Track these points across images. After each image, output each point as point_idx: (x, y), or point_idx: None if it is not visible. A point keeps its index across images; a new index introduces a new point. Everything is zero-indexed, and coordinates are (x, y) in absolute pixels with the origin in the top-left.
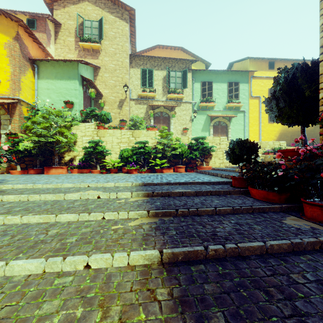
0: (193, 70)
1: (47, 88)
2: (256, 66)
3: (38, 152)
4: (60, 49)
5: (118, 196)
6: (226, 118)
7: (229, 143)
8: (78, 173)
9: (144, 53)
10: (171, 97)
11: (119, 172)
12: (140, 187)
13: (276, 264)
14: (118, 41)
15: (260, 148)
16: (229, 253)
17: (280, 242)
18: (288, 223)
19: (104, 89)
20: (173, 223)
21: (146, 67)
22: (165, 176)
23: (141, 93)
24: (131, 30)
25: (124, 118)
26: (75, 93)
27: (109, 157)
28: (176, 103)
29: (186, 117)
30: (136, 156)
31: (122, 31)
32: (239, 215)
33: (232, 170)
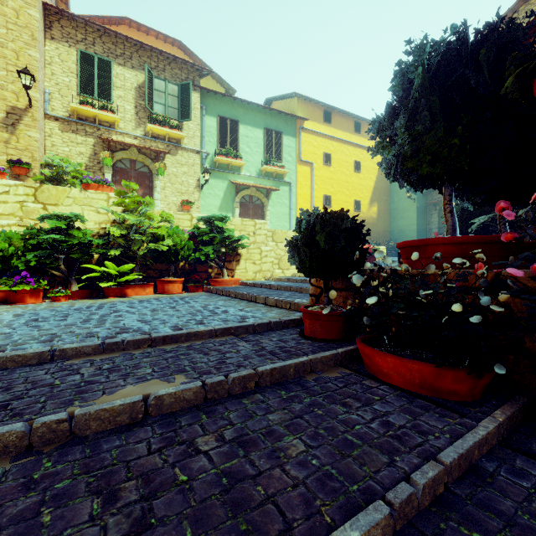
0: (203, 90)
1: None
2: (307, 113)
3: None
4: None
5: None
6: (263, 192)
7: (296, 218)
8: None
9: None
10: (157, 132)
11: None
12: None
13: None
14: None
15: (369, 234)
16: None
17: None
18: None
19: None
20: None
21: (93, 52)
22: (120, 311)
23: (78, 105)
24: None
25: (25, 157)
26: None
27: None
28: (167, 147)
29: (189, 180)
30: (38, 254)
31: None
32: None
33: (283, 286)
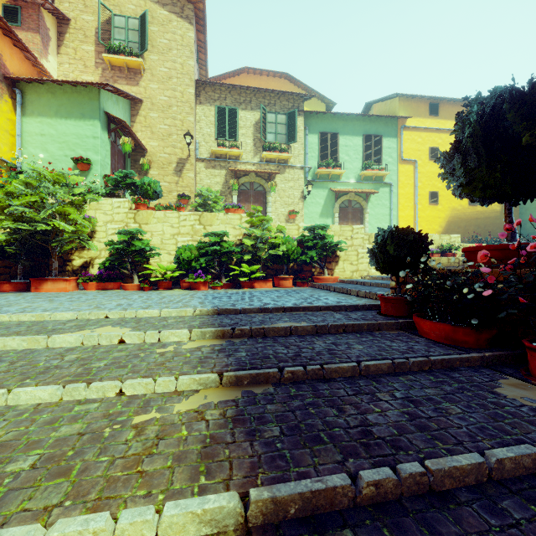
0: (306, 112)
1: (41, 132)
2: (410, 110)
3: (17, 251)
4: (67, 64)
5: (163, 338)
6: (361, 196)
7: (375, 234)
8: (97, 289)
9: (222, 80)
10: (269, 157)
11: (175, 288)
12: (208, 319)
13: (523, 516)
14: (175, 55)
15: (431, 243)
16: (409, 488)
17: (517, 452)
18: (510, 395)
19: (150, 139)
20: (274, 402)
21: (225, 105)
22: (257, 295)
23: (216, 148)
24: (199, 39)
25: (186, 191)
26: (94, 144)
27: (157, 261)
28: (277, 167)
29: (294, 193)
30: (206, 259)
31: (182, 37)
32: (407, 378)
33: (375, 283)
